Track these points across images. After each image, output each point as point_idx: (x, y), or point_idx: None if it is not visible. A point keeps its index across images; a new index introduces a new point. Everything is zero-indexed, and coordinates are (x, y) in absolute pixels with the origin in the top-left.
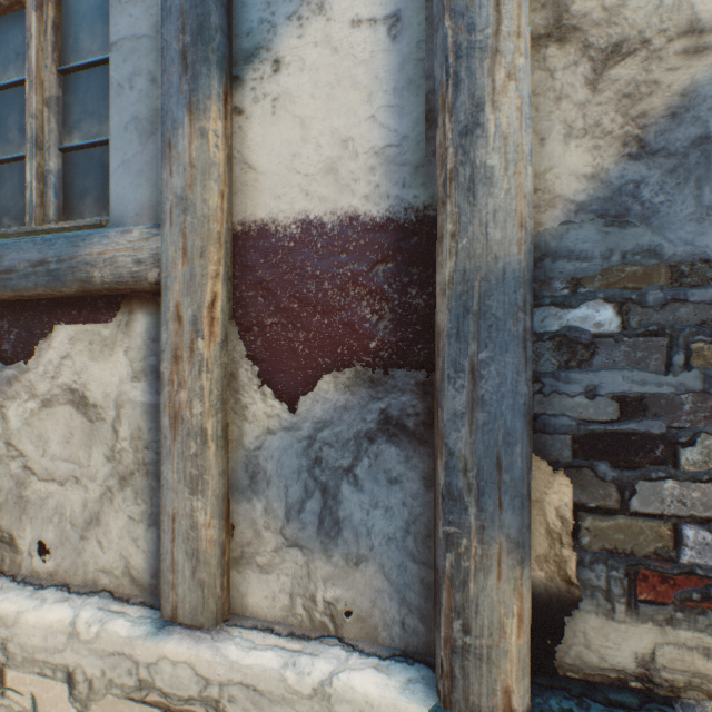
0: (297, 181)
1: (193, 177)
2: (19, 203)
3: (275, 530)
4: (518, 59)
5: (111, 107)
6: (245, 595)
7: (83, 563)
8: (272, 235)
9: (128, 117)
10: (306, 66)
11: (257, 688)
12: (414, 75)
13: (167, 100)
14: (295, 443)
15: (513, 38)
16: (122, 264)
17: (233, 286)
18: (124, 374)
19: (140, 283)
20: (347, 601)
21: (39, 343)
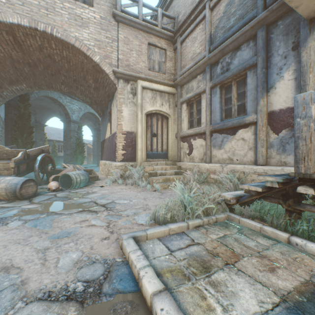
0: (278, 104)
1: (261, 107)
2: (229, 114)
3: (274, 152)
4: (312, 85)
5: (247, 99)
6: (269, 162)
7: (243, 161)
8: (274, 112)
9: (250, 100)
10: (280, 88)
11: (272, 170)
12: (298, 86)
13: (257, 98)
14: (278, 140)
15: (311, 82)
16: (250, 120)
17: (267, 120)
18: (250, 135)
19: (253, 122)
20: (286, 161)
21: (235, 133)
